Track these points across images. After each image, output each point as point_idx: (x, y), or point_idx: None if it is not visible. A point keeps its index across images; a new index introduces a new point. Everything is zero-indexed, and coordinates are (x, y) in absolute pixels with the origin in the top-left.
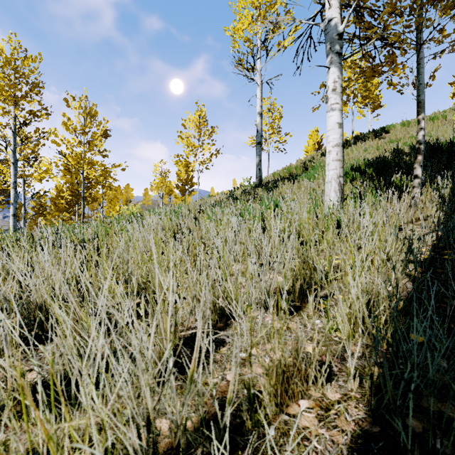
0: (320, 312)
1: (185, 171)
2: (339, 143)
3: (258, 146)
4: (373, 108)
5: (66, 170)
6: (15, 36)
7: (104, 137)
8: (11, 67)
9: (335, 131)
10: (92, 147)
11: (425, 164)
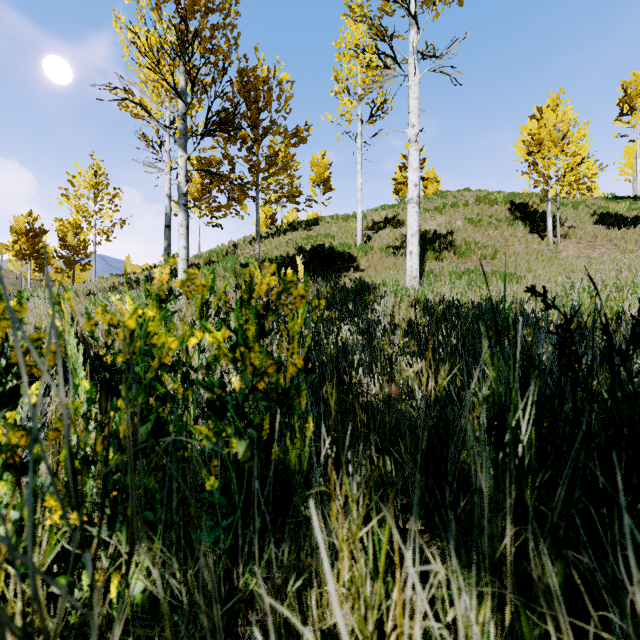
0: None
1: (74, 234)
2: (185, 258)
3: (167, 230)
4: (325, 190)
5: None
6: None
7: None
8: None
9: (182, 251)
10: None
11: (308, 264)
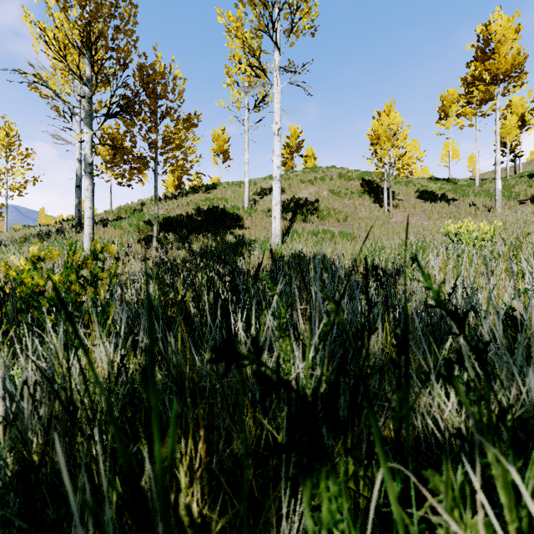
0: None
1: None
2: (90, 217)
3: (77, 189)
4: (224, 159)
5: None
6: None
7: None
8: None
9: (88, 211)
10: None
11: (204, 222)
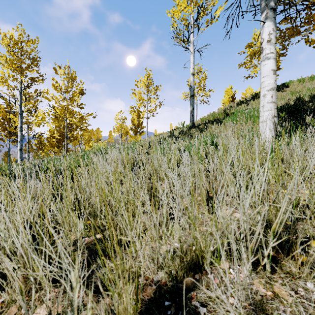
0: (306, 268)
1: (137, 118)
2: (273, 87)
3: (191, 98)
4: None
5: (56, 118)
6: (21, 26)
7: (81, 94)
8: (18, 47)
9: (270, 77)
10: (72, 101)
11: None
